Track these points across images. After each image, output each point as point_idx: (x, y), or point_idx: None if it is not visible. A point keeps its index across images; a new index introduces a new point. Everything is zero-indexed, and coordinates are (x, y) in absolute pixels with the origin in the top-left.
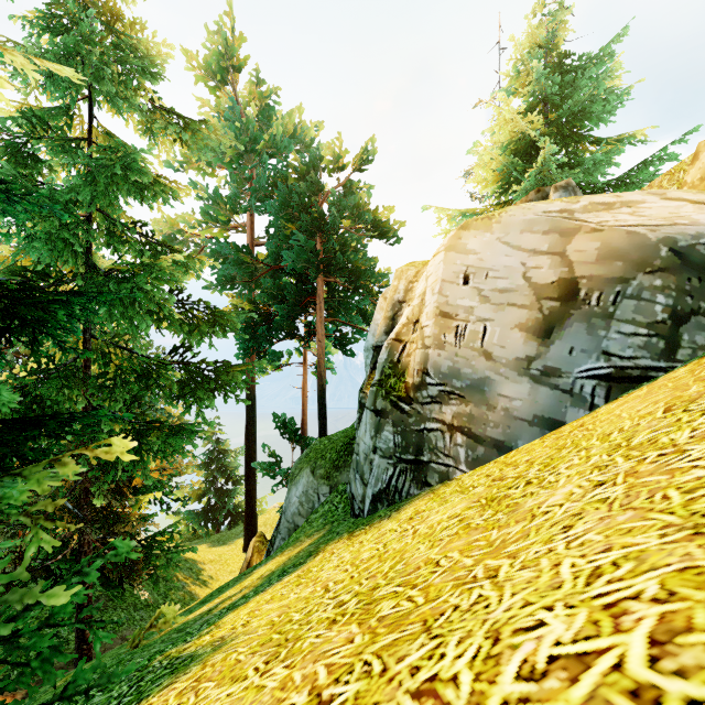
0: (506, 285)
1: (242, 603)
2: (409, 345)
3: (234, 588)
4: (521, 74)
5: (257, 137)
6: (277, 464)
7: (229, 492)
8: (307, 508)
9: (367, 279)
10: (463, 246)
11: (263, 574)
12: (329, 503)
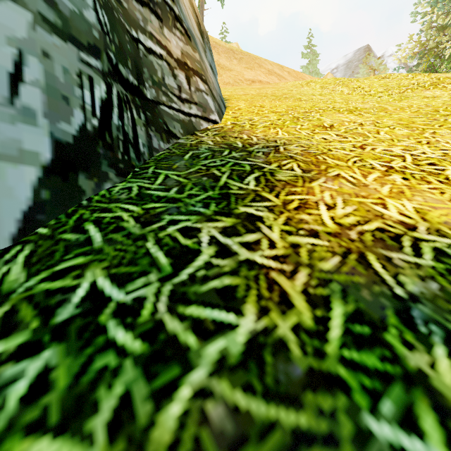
0: None
1: None
2: None
3: None
4: None
5: None
6: None
7: None
8: None
9: None
10: None
11: None
12: None
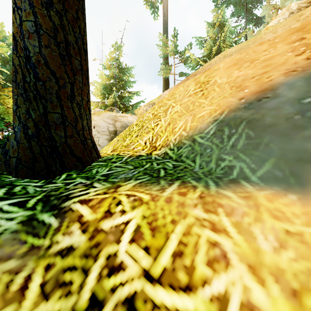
0: (103, 130)
1: None
2: None
3: None
4: (109, 64)
5: None
6: None
7: None
8: None
9: None
10: (93, 119)
11: None
12: None
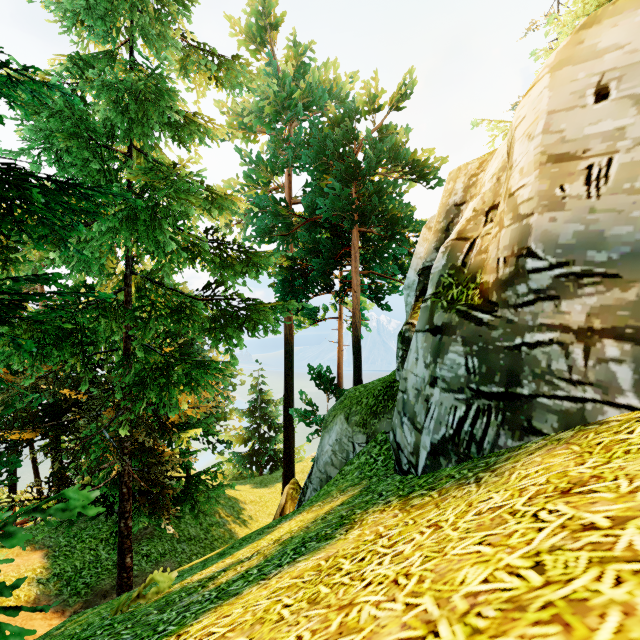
0: None
1: (234, 591)
2: (480, 240)
3: (250, 547)
4: None
5: (293, 92)
6: (312, 413)
7: (271, 439)
8: (341, 458)
9: (404, 225)
10: (588, 49)
11: (282, 536)
12: (366, 455)
